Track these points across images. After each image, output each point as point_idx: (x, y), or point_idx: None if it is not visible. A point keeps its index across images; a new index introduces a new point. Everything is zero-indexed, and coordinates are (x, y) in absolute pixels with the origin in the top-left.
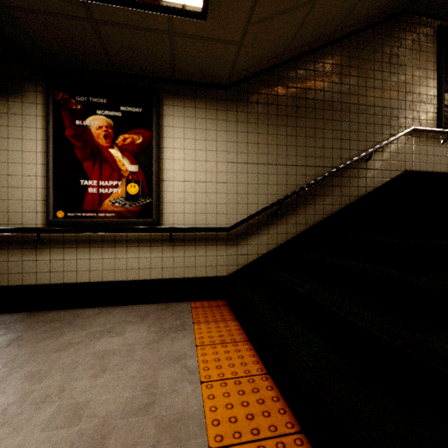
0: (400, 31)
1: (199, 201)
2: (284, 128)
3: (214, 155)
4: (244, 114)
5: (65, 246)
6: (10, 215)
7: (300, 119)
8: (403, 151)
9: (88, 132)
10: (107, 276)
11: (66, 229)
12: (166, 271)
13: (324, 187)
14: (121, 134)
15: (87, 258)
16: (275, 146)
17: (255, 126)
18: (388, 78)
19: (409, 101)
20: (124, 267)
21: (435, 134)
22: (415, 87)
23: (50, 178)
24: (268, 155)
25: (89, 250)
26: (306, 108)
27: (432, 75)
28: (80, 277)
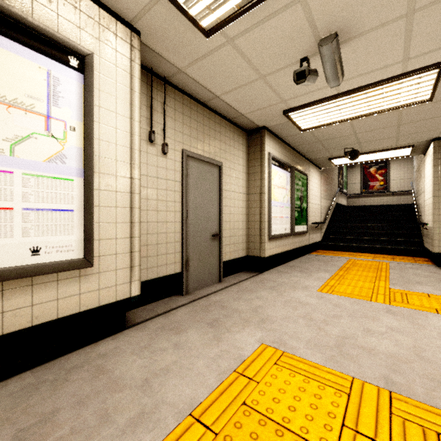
0: None
1: (401, 184)
2: None
3: (406, 172)
4: None
5: (364, 197)
6: (352, 192)
7: None
8: None
9: (370, 172)
10: (374, 204)
11: (365, 193)
12: (391, 203)
13: None
14: (378, 171)
15: (369, 200)
16: None
17: None
18: None
19: None
20: (379, 202)
21: None
22: None
23: (361, 183)
24: None
25: (370, 198)
26: None
27: None
28: (368, 204)
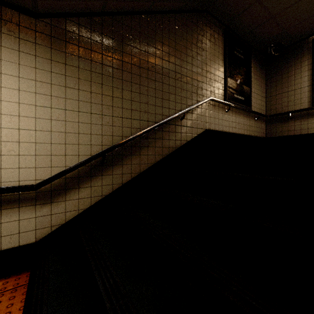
0: (203, 24)
1: None
2: (110, 79)
3: (15, 95)
4: (61, 53)
5: None
6: None
7: (126, 73)
8: (205, 114)
9: None
10: None
11: None
12: None
13: (148, 139)
14: None
15: None
16: (100, 95)
17: (76, 70)
18: (195, 56)
19: (208, 78)
20: None
21: (223, 105)
22: (212, 69)
23: None
24: (91, 103)
25: None
26: (132, 64)
27: (221, 63)
28: None
